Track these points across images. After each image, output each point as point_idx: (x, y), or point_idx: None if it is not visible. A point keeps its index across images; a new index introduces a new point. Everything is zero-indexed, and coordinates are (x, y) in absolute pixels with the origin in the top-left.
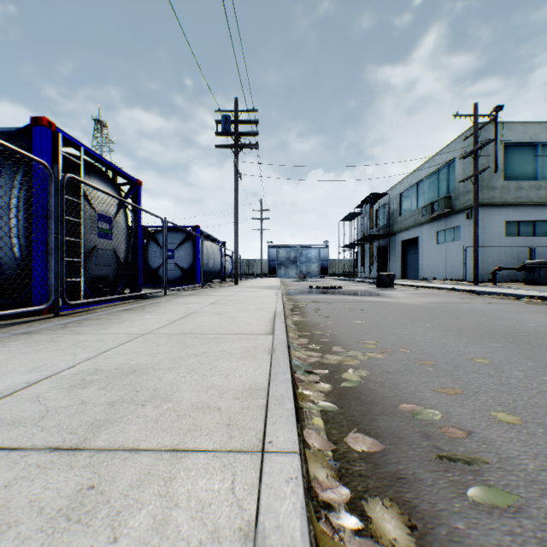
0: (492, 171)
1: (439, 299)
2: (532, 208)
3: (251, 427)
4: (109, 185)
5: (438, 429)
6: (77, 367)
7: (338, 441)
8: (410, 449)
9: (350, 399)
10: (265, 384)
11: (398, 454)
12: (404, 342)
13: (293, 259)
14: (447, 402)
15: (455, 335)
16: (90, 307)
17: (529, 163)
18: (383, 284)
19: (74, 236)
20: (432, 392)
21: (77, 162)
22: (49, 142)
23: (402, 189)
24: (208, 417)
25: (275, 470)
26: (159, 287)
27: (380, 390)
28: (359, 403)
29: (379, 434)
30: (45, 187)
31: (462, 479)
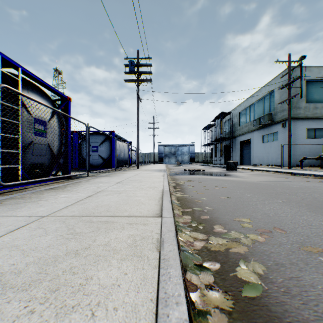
0: (299, 97)
1: (272, 178)
2: None
3: None
4: (45, 99)
5: None
6: None
7: None
8: None
9: None
10: None
11: None
12: (272, 219)
13: (173, 153)
14: None
15: (308, 211)
16: (27, 186)
17: (322, 92)
18: (230, 168)
19: (13, 133)
20: None
21: (17, 80)
22: None
23: (240, 109)
24: None
25: None
26: None
27: (291, 301)
28: None
29: None
30: None
31: None
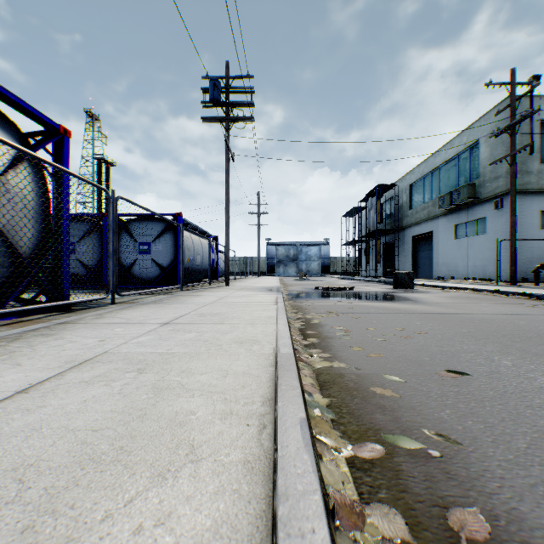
0: (527, 152)
1: (502, 307)
2: None
3: None
4: None
5: None
6: None
7: None
8: None
9: None
10: None
11: None
12: None
13: (292, 257)
14: None
15: None
16: None
17: None
18: (401, 284)
19: None
20: None
21: None
22: None
23: (412, 179)
24: None
25: None
26: (129, 289)
27: None
28: None
29: None
30: None
31: None
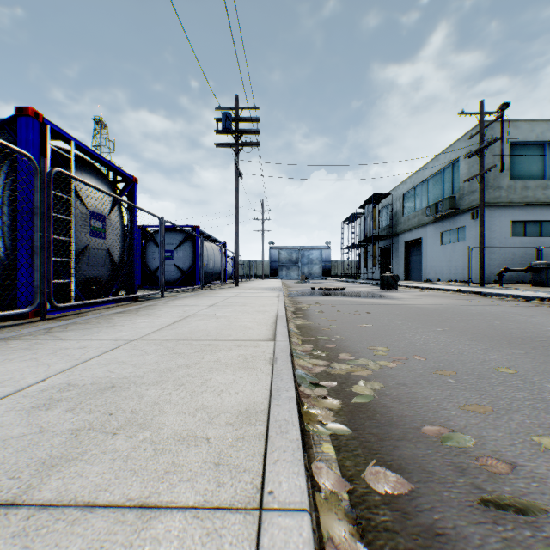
0: (498, 170)
1: (446, 301)
2: (538, 208)
3: (246, 468)
4: (103, 182)
5: (473, 460)
6: (47, 381)
7: (354, 477)
8: (444, 490)
9: (364, 419)
10: (265, 404)
11: (430, 496)
12: (417, 348)
13: (295, 260)
14: (477, 422)
15: (470, 340)
16: (81, 309)
17: (536, 162)
18: (387, 285)
19: (64, 234)
20: (458, 410)
21: (67, 157)
22: (35, 134)
23: (405, 189)
24: (192, 452)
25: (277, 542)
26: (157, 289)
27: (398, 406)
28: (375, 424)
29: (404, 467)
30: (30, 181)
31: (518, 535)
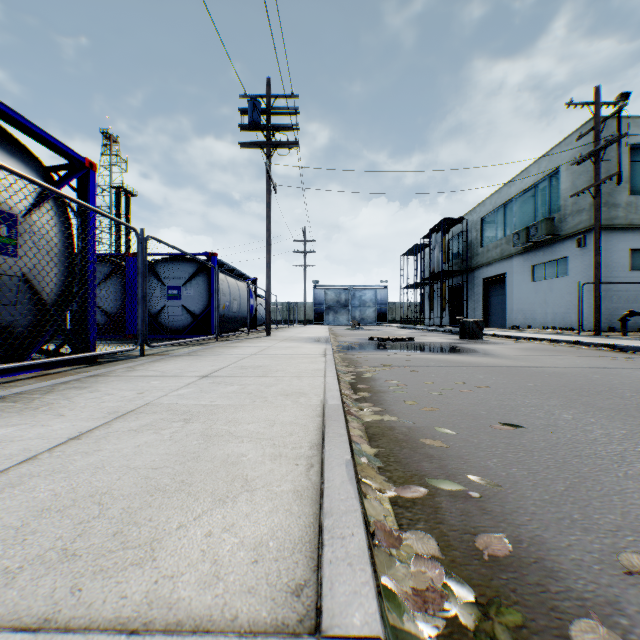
0: (614, 182)
1: (579, 360)
2: None
3: None
4: (17, 157)
5: None
6: None
7: None
8: None
9: None
10: None
11: None
12: None
13: (344, 302)
14: None
15: None
16: None
17: None
18: (469, 334)
19: None
20: None
21: None
22: None
23: (483, 212)
24: None
25: None
26: (157, 339)
27: None
28: None
29: None
30: None
31: None
